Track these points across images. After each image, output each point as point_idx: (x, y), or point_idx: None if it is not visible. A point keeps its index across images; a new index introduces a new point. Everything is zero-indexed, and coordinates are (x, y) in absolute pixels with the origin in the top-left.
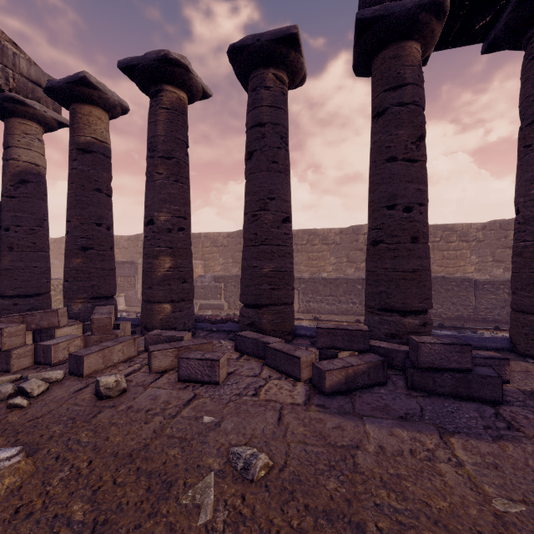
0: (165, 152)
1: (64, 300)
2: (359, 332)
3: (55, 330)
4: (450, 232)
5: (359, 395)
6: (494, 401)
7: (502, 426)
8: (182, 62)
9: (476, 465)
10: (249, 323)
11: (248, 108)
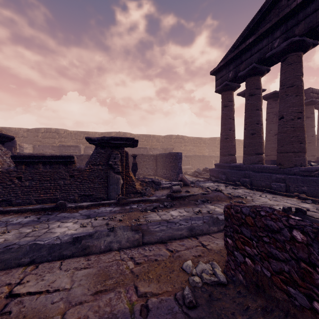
0: None
1: None
2: None
3: None
4: (240, 142)
5: None
6: None
7: None
8: None
9: None
10: None
11: None
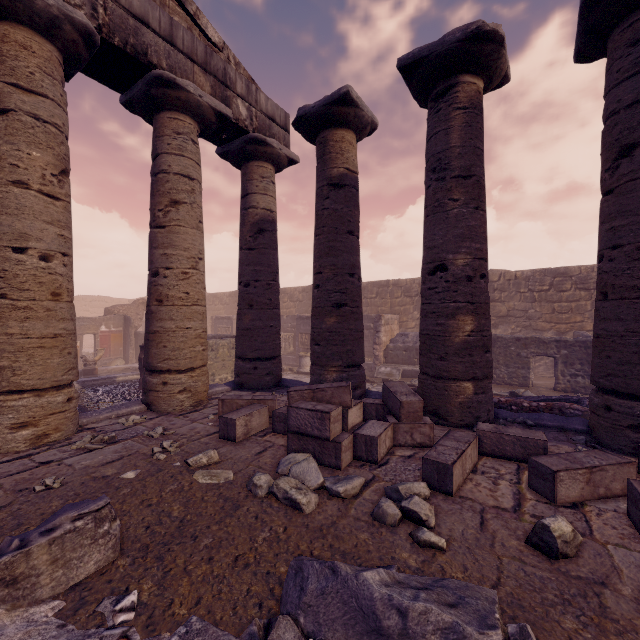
0: (462, 169)
1: (314, 367)
2: None
3: (347, 411)
4: None
5: None
6: None
7: None
8: (498, 34)
9: None
10: (632, 424)
11: (618, 75)
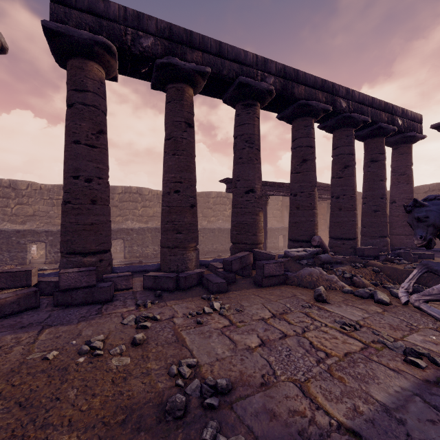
0: None
1: None
2: (22, 272)
3: None
4: None
5: (0, 321)
6: (106, 301)
7: (94, 314)
8: None
9: (45, 340)
10: None
11: None
